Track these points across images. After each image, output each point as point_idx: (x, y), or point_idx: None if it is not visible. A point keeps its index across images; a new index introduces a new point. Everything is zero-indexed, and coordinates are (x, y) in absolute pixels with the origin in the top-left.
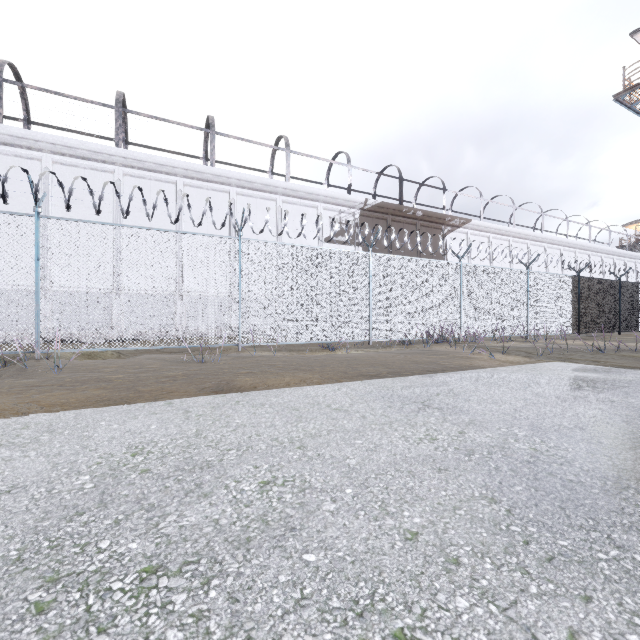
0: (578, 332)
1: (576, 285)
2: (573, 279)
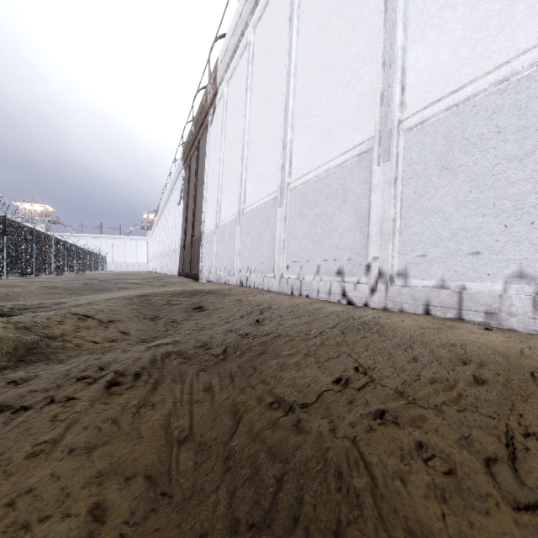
0: None
1: None
2: None
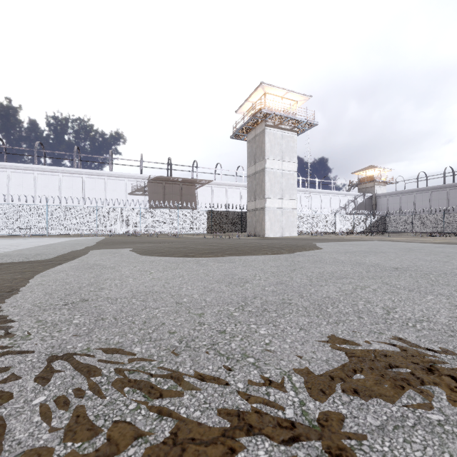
0: (211, 232)
1: (210, 214)
2: (208, 211)
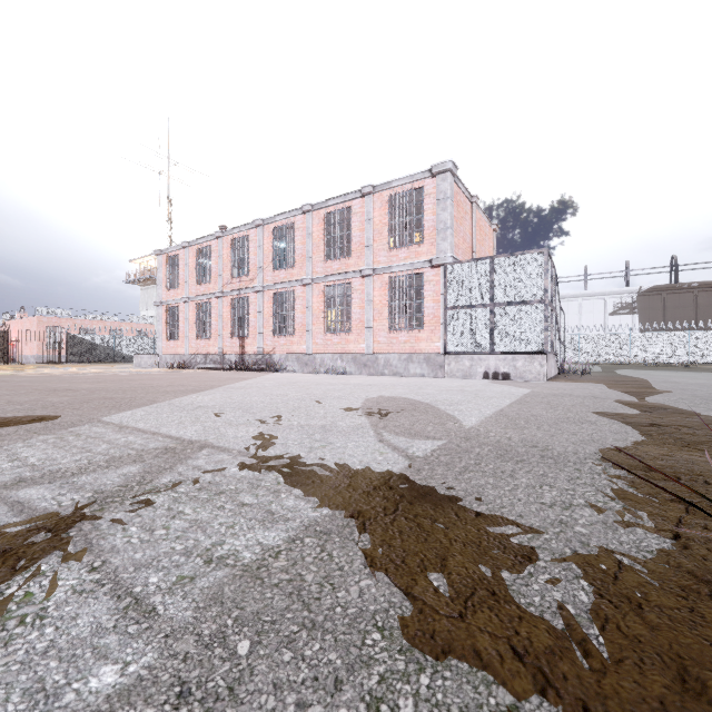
0: None
1: None
2: None
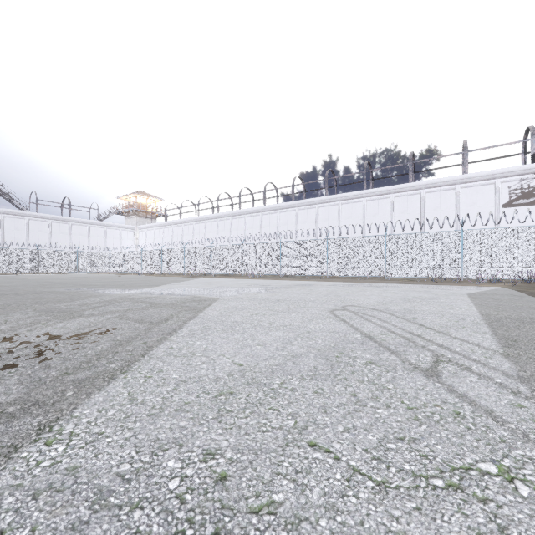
0: None
1: None
2: None
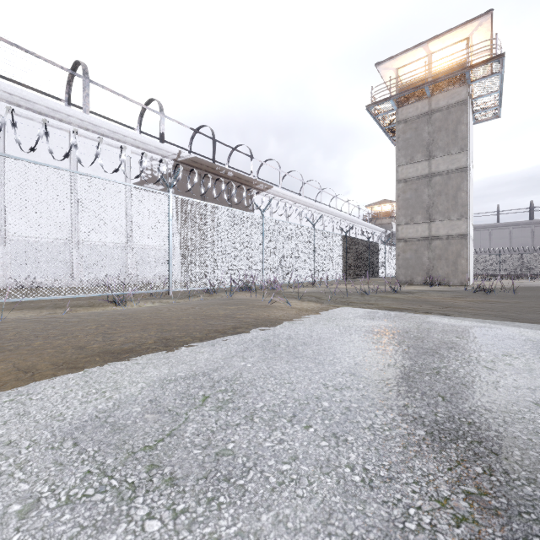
0: (346, 278)
1: (345, 242)
2: (343, 238)
